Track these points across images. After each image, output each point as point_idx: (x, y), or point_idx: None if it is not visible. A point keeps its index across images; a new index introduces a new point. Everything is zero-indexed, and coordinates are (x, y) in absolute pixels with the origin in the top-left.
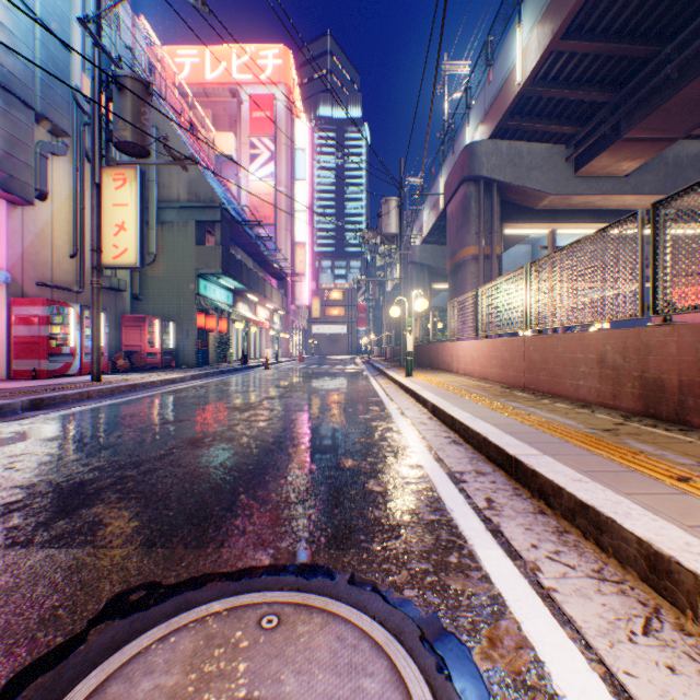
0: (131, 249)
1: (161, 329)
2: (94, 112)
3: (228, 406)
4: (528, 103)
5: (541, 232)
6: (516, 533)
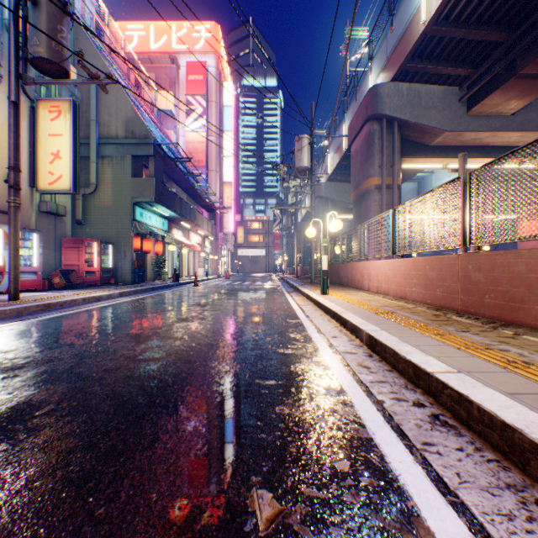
0: (66, 176)
1: (99, 250)
2: (11, 30)
3: (129, 332)
4: (429, 45)
5: (434, 166)
6: None
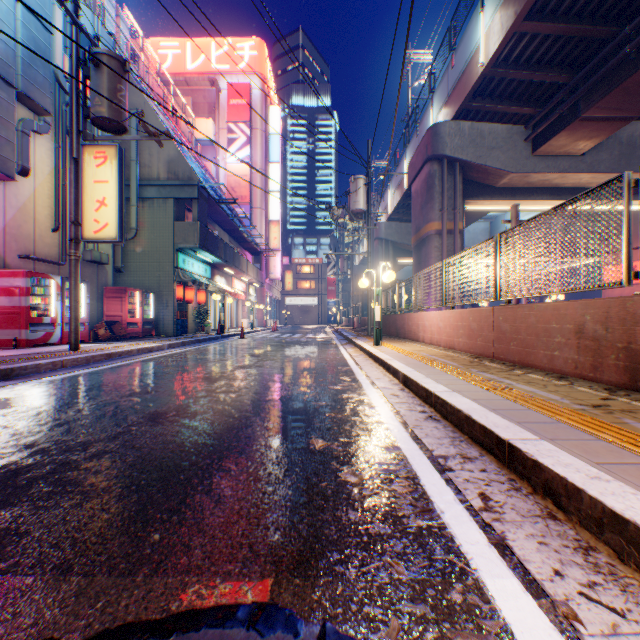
0: (112, 224)
1: (141, 300)
2: (72, 88)
3: (198, 376)
4: (490, 85)
5: (501, 209)
6: (529, 550)
